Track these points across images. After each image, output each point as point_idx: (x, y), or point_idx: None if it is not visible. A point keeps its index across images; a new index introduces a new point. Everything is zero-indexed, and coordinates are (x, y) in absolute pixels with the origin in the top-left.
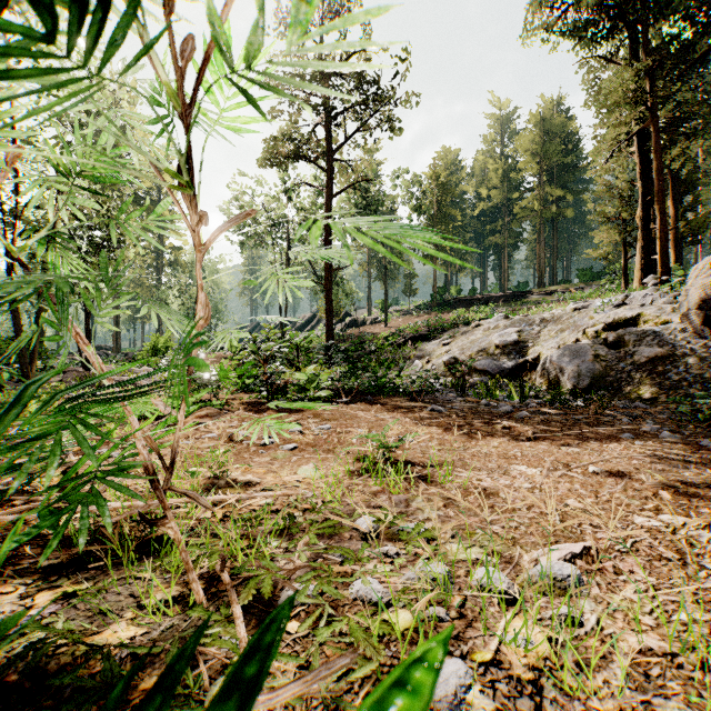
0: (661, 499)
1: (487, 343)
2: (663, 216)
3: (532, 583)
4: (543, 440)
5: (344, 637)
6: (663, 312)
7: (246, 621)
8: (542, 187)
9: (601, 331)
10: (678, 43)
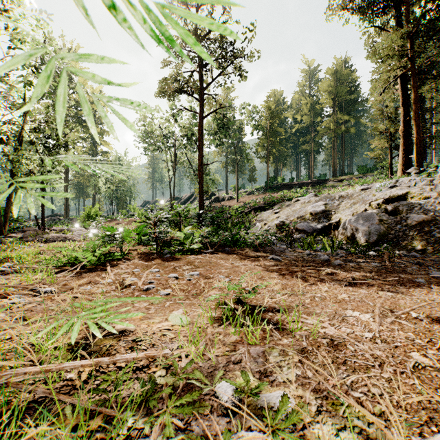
0: None
1: (304, 212)
2: (418, 129)
3: None
4: (360, 284)
5: None
6: (424, 191)
7: None
8: (335, 114)
9: (381, 204)
10: (428, 16)
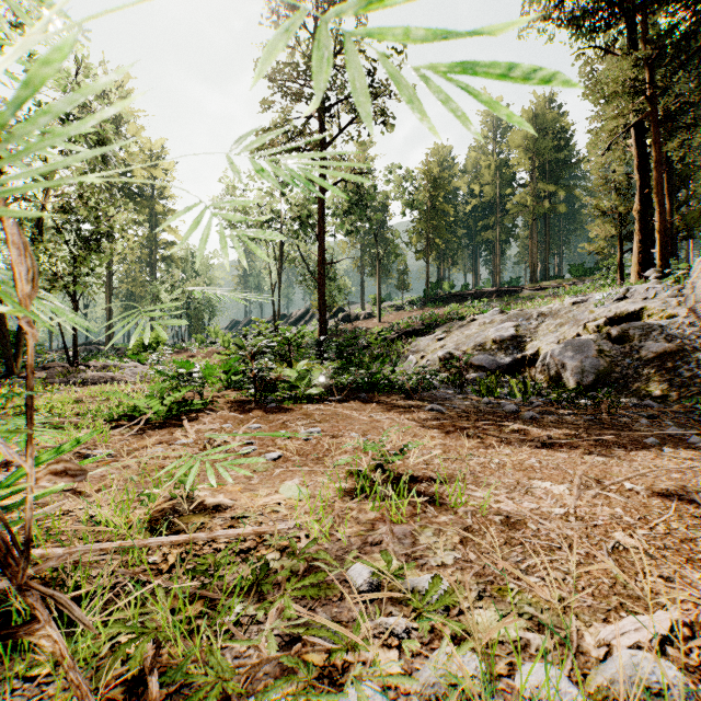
0: None
1: (483, 338)
2: (662, 208)
3: (614, 696)
4: (560, 446)
5: None
6: (668, 306)
7: None
8: (535, 182)
9: (603, 325)
10: (678, 32)
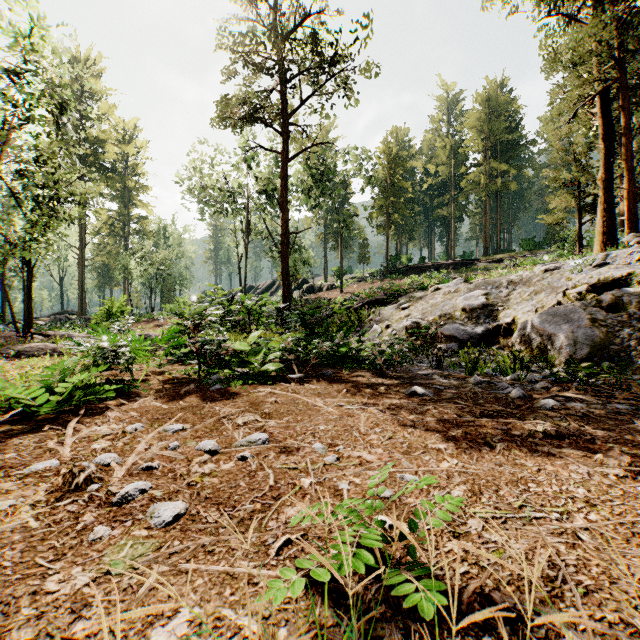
0: None
1: (451, 307)
2: (631, 175)
3: None
4: None
5: None
6: None
7: None
8: (488, 162)
9: (585, 293)
10: None
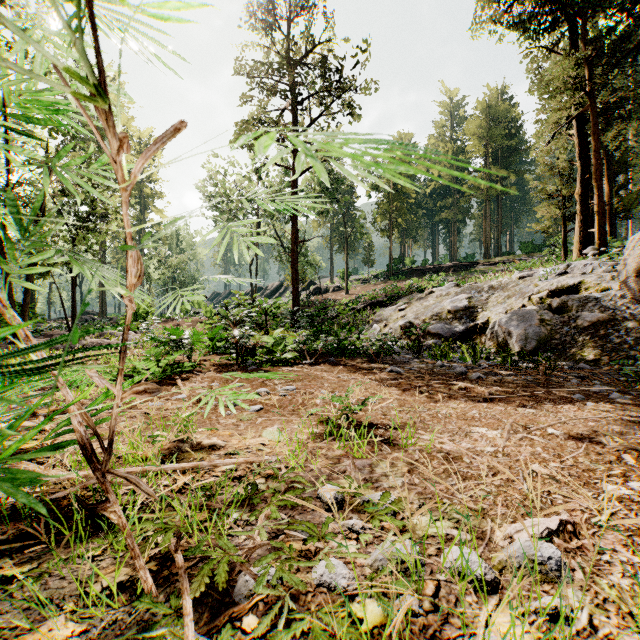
0: (625, 464)
1: (439, 309)
2: (601, 192)
3: (510, 566)
4: (499, 401)
5: (306, 638)
6: (603, 280)
7: (197, 614)
8: (488, 167)
9: (545, 297)
10: (614, 34)
